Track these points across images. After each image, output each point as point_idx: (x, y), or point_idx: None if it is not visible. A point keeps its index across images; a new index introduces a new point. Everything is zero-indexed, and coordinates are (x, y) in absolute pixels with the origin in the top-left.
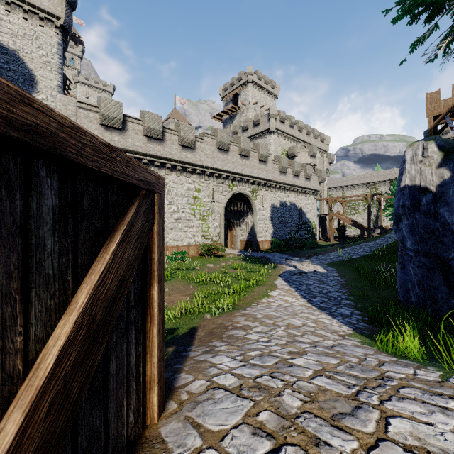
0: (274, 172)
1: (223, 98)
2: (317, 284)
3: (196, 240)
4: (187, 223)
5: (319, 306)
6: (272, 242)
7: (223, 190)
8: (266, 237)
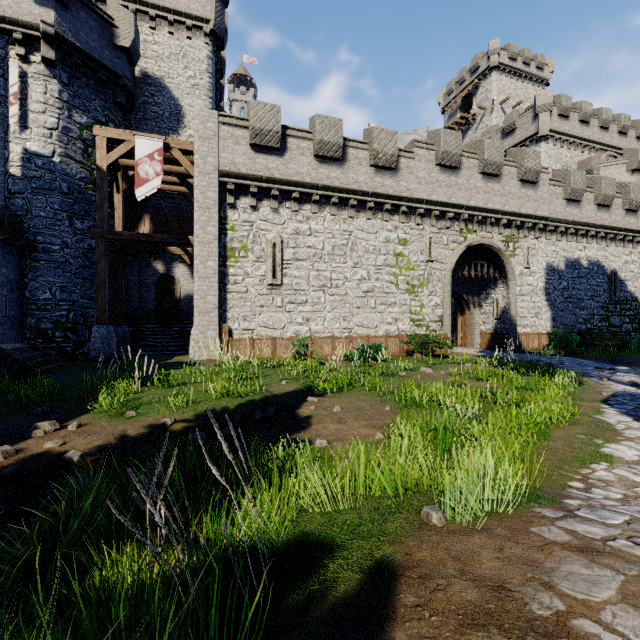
0: (552, 202)
1: (444, 108)
2: None
3: (400, 328)
4: (384, 299)
5: None
6: (547, 337)
7: (448, 240)
8: (535, 327)
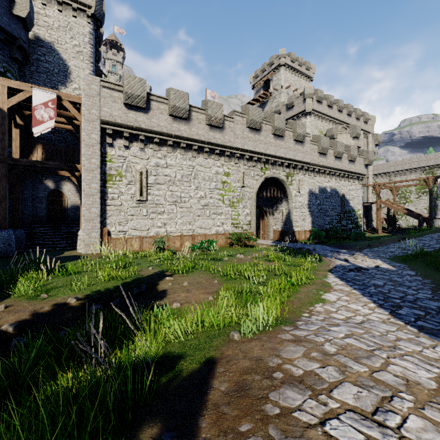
0: (312, 154)
1: (253, 86)
2: (390, 285)
3: (225, 229)
4: (215, 210)
5: (418, 326)
6: (309, 233)
7: (254, 174)
8: (303, 227)
